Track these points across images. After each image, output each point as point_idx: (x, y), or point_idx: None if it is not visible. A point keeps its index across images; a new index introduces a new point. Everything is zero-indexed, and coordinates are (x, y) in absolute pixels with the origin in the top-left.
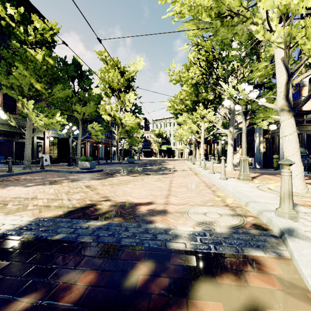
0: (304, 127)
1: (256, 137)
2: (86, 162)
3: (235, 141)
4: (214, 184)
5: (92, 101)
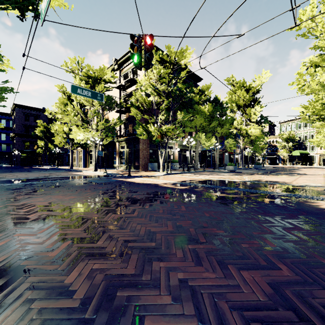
0: None
1: None
2: (232, 166)
3: None
4: None
5: (227, 123)
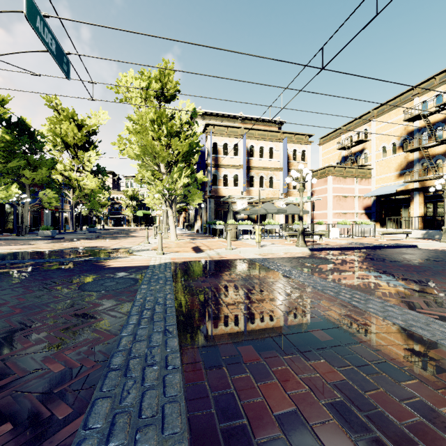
0: (222, 206)
1: (203, 210)
2: (48, 230)
3: (197, 211)
4: None
5: (43, 166)
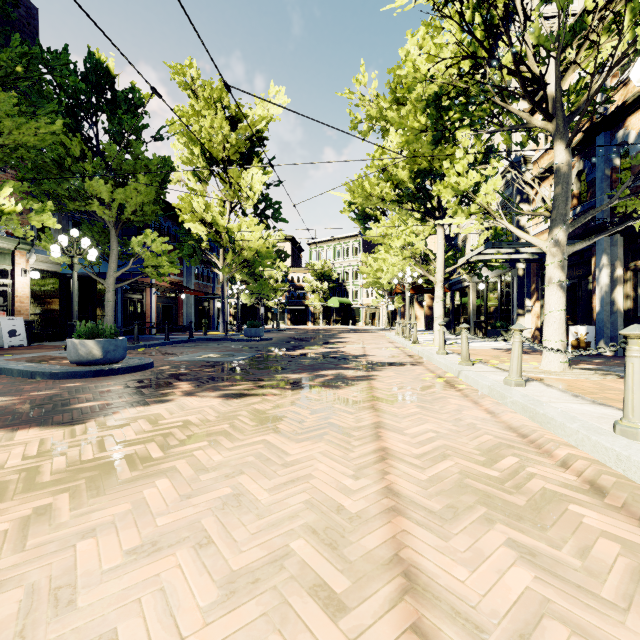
0: None
1: (602, 268)
2: (90, 340)
3: (522, 282)
4: (616, 472)
5: (144, 176)
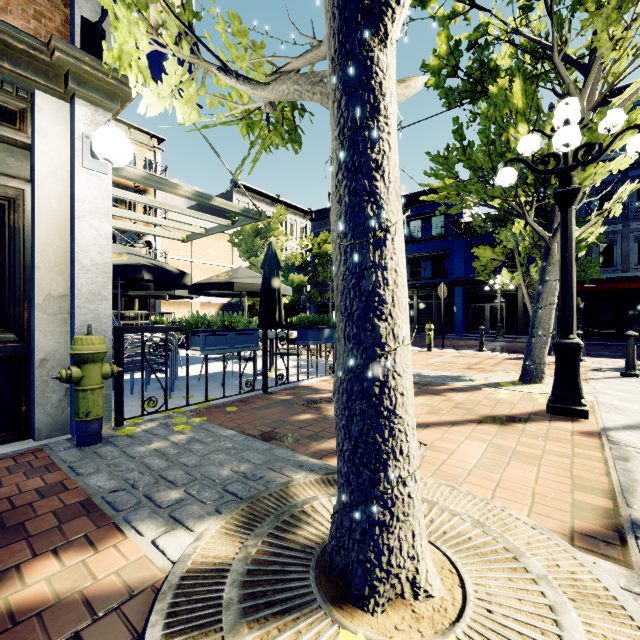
0: None
1: None
2: None
3: None
4: None
5: None
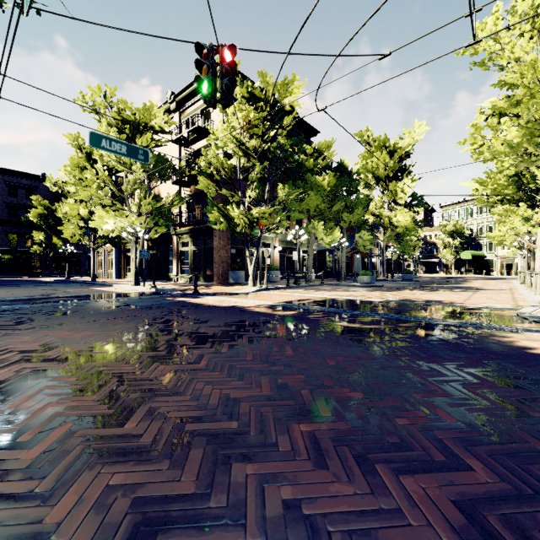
0: None
1: None
2: (367, 276)
3: None
4: (524, 299)
5: (359, 206)
